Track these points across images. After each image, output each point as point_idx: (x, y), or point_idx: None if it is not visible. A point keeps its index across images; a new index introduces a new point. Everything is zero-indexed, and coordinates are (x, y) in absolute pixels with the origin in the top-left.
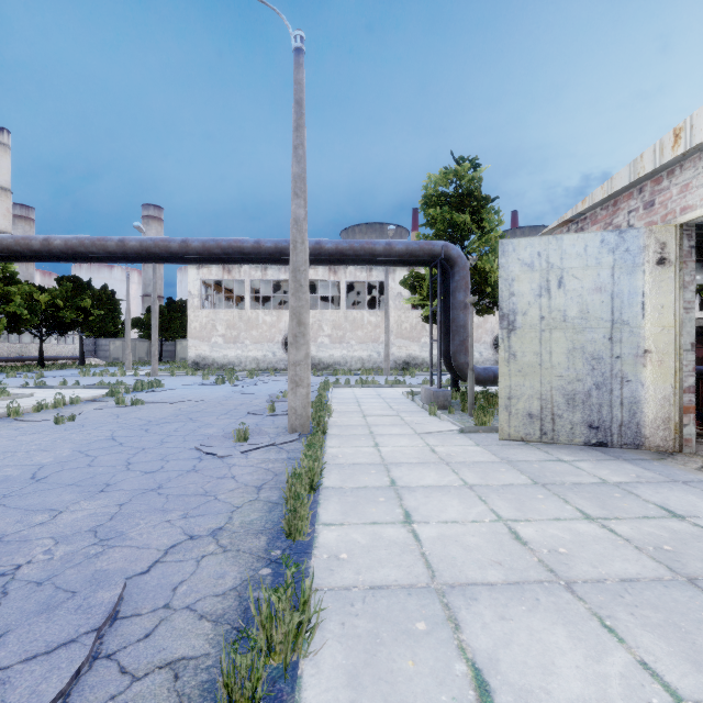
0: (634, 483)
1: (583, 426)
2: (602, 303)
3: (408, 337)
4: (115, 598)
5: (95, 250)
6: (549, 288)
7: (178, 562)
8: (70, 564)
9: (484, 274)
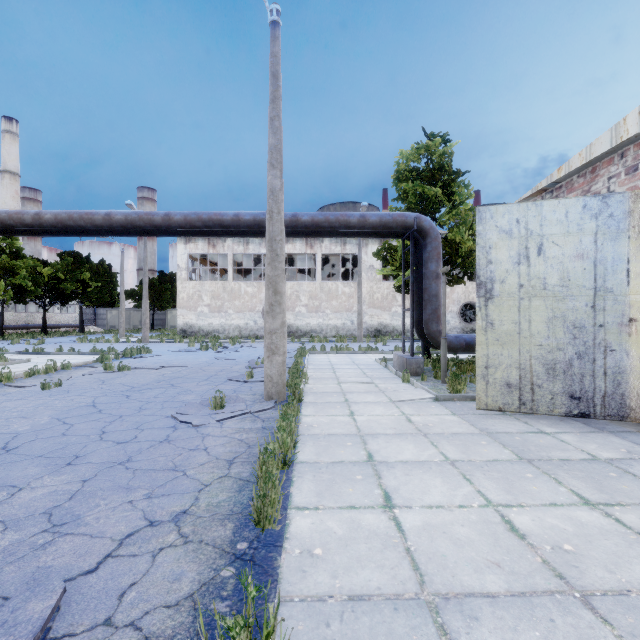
0: (627, 460)
1: (564, 397)
2: (584, 270)
3: (379, 307)
4: (47, 611)
5: (83, 224)
6: (528, 255)
7: (131, 558)
8: (12, 557)
9: (455, 245)
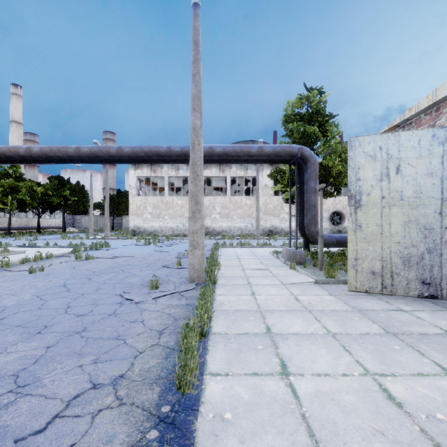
0: None
1: (417, 282)
2: (433, 185)
3: (271, 214)
4: None
5: (60, 155)
6: (389, 174)
7: (75, 419)
8: None
9: (328, 168)
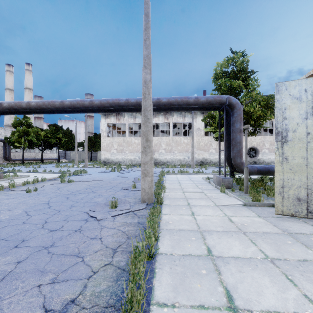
0: None
1: None
2: None
3: (203, 149)
4: None
5: (50, 107)
6: None
7: None
8: None
9: (250, 113)
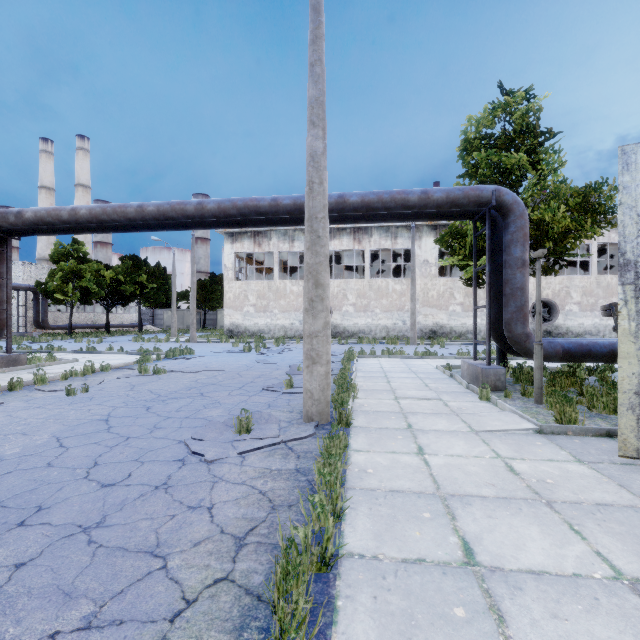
0: None
1: None
2: None
3: (434, 305)
4: None
5: (116, 218)
6: None
7: None
8: None
9: (543, 225)
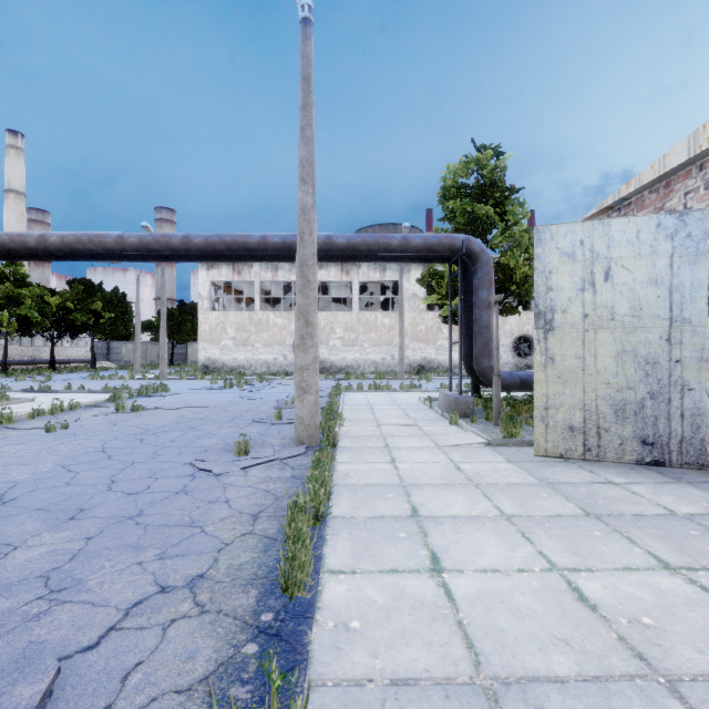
0: None
1: (635, 442)
2: (658, 298)
3: (423, 340)
4: (37, 698)
5: (92, 248)
6: (594, 281)
7: (138, 631)
8: (1, 630)
9: (509, 270)
